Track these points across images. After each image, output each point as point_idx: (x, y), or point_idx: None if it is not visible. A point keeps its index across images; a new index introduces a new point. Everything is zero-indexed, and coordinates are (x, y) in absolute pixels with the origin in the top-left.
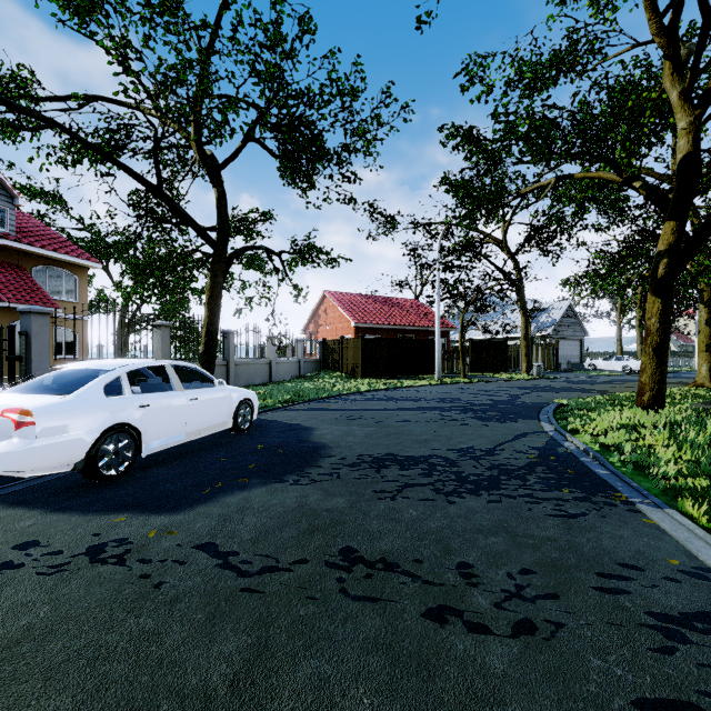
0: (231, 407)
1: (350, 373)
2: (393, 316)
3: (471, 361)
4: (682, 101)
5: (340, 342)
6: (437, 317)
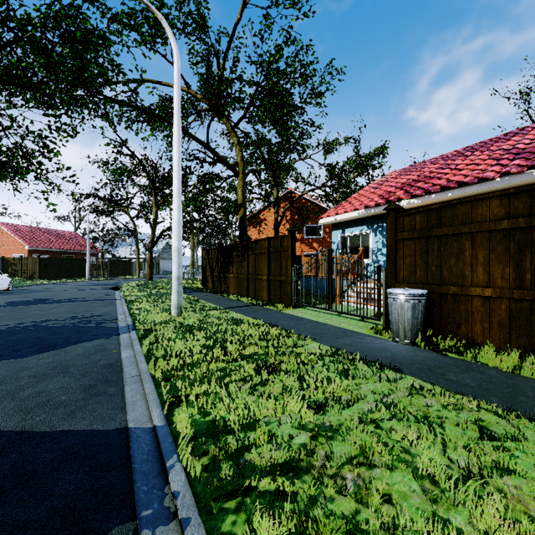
0: (8, 282)
1: (29, 277)
2: (59, 243)
3: (110, 270)
4: (155, 205)
5: (20, 259)
6: (87, 248)
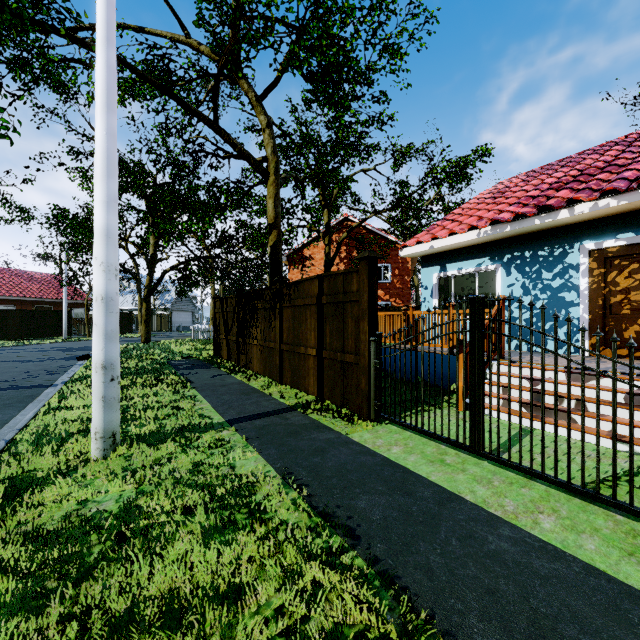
0: None
1: None
2: (30, 289)
3: None
4: (153, 234)
5: None
6: (64, 297)
